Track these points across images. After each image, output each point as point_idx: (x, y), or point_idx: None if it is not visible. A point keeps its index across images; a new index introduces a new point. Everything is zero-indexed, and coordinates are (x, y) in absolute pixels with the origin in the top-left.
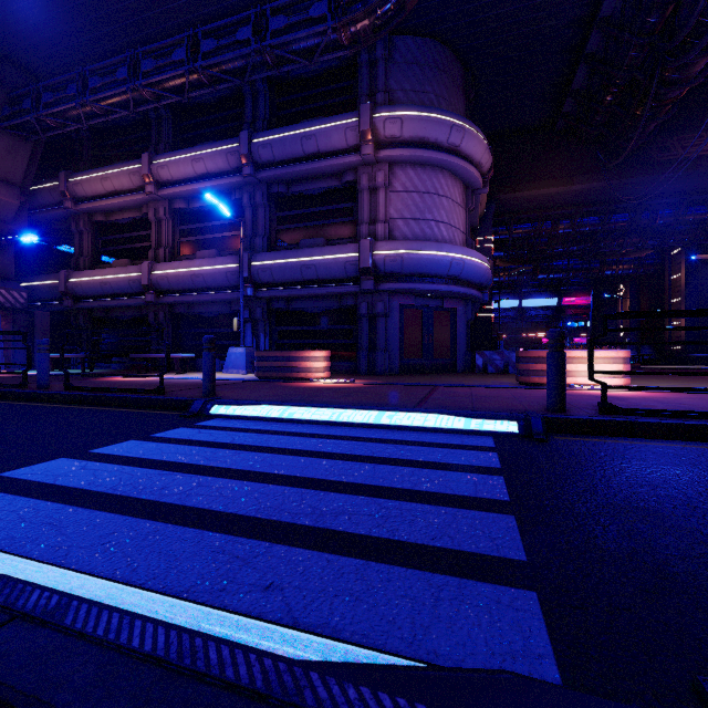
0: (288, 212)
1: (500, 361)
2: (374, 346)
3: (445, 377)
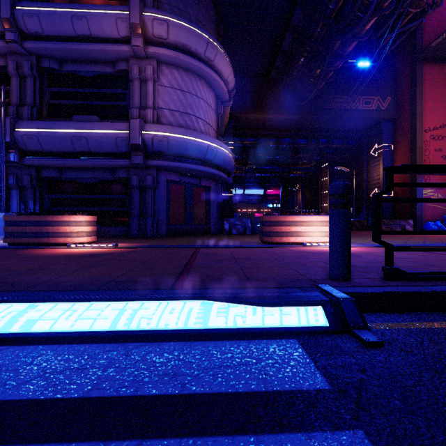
0: (61, 89)
1: (240, 225)
2: (144, 213)
3: (203, 239)
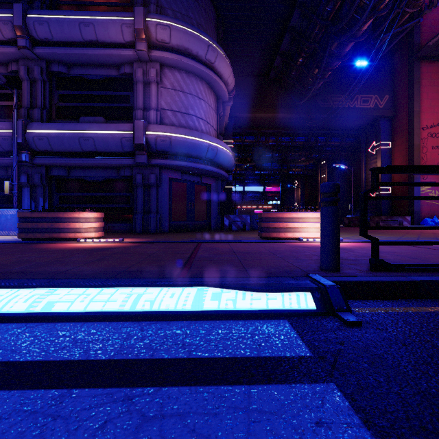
0: (69, 91)
1: (240, 222)
2: (148, 210)
3: (204, 234)
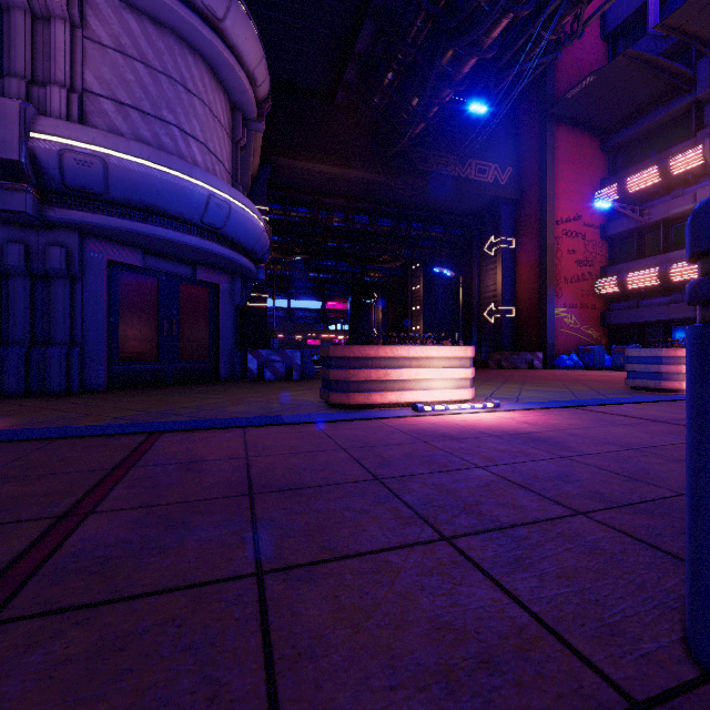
0: None
1: (281, 363)
2: (44, 337)
3: (194, 395)
